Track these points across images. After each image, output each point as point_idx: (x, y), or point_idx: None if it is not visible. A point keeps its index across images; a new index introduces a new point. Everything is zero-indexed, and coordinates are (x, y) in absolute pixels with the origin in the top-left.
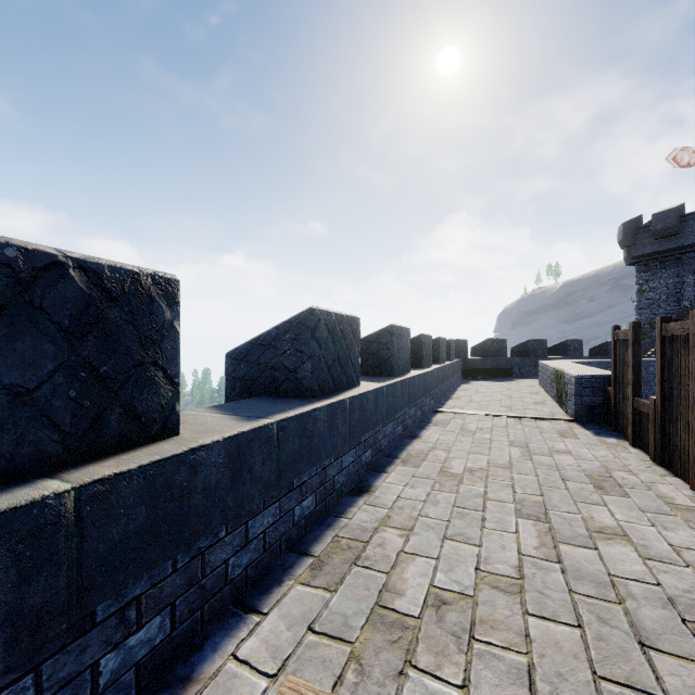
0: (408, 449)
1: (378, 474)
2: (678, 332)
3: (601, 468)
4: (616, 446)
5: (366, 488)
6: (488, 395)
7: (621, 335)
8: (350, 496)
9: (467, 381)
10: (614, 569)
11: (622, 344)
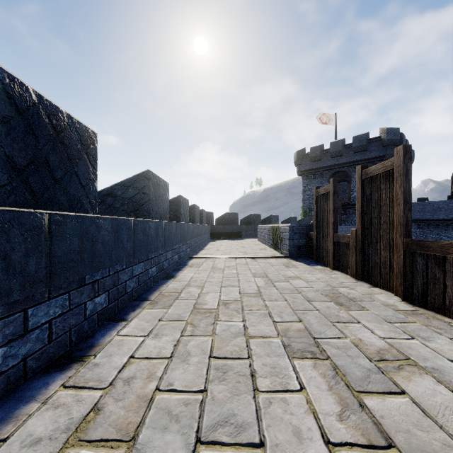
0: (162, 289)
1: (115, 323)
2: (379, 171)
3: (327, 287)
4: (323, 271)
5: (86, 349)
6: (229, 247)
7: (322, 191)
8: (45, 373)
9: (214, 240)
10: (452, 430)
11: (322, 198)
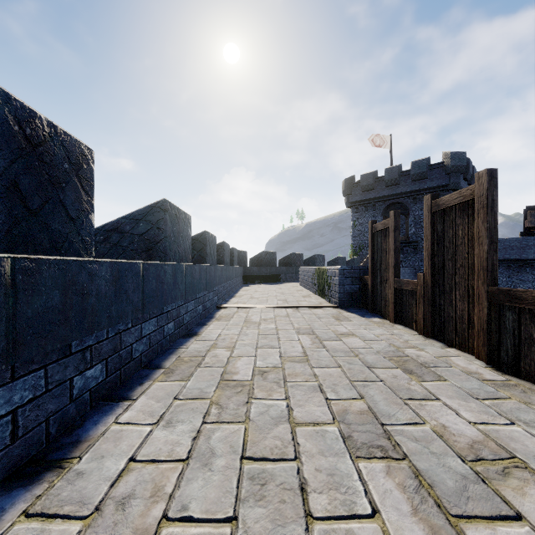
0: (180, 351)
1: (114, 403)
2: (455, 202)
3: (390, 347)
4: (382, 324)
5: (70, 446)
6: (265, 293)
7: (380, 226)
8: (4, 489)
9: (247, 285)
10: None
11: (380, 235)
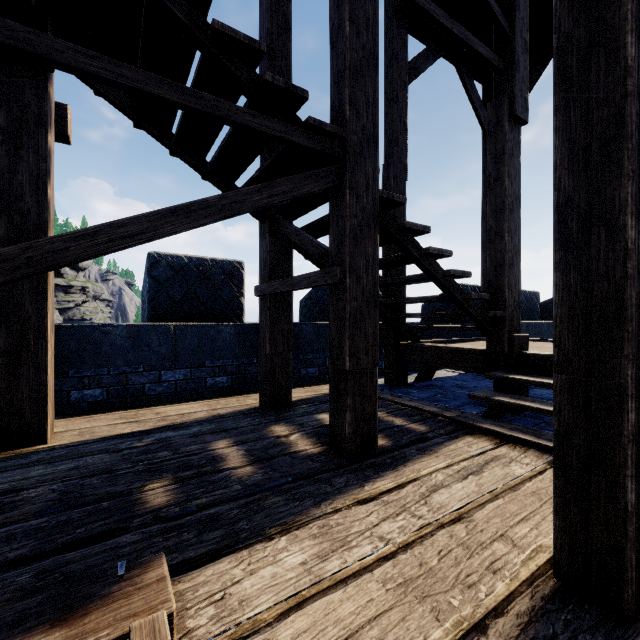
0: None
1: None
2: None
3: None
4: None
5: None
6: None
7: None
8: None
9: None
10: None
11: None
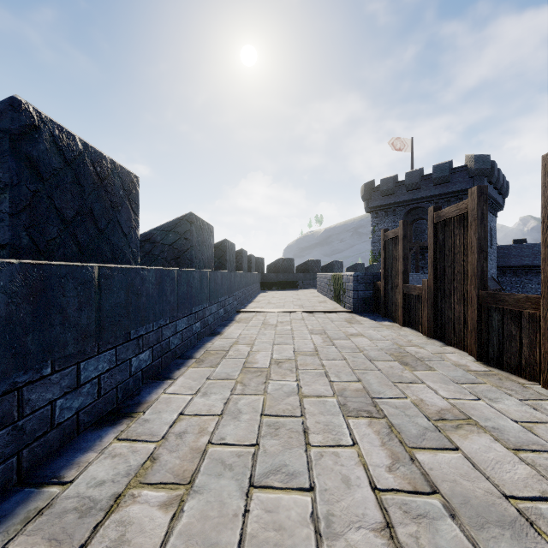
0: (207, 346)
1: (160, 381)
2: (453, 214)
3: (393, 345)
4: (391, 327)
5: (133, 406)
6: (282, 299)
7: (391, 234)
8: (96, 428)
9: (265, 291)
10: (498, 481)
11: (391, 243)
